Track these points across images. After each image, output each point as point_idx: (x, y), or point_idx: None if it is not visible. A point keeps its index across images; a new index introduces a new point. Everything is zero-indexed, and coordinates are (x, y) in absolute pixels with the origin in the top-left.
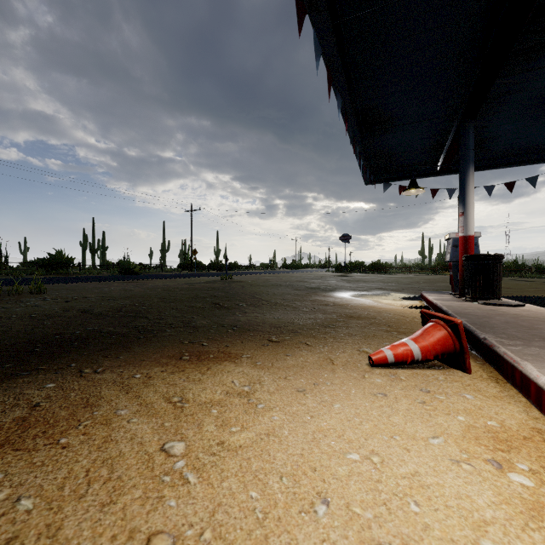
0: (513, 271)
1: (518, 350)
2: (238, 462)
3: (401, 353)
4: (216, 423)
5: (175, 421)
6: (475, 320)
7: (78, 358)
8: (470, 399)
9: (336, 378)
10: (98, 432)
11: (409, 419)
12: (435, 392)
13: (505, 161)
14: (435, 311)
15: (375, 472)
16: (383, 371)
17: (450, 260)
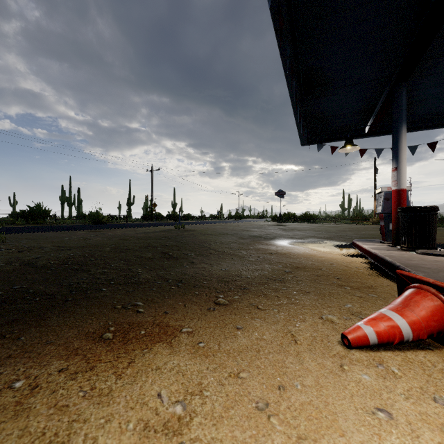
0: None
1: None
2: None
3: (386, 332)
4: None
5: None
6: (434, 275)
7: None
8: None
9: (307, 372)
10: None
11: None
12: None
13: (426, 124)
14: (374, 260)
15: None
16: (364, 356)
17: (381, 211)
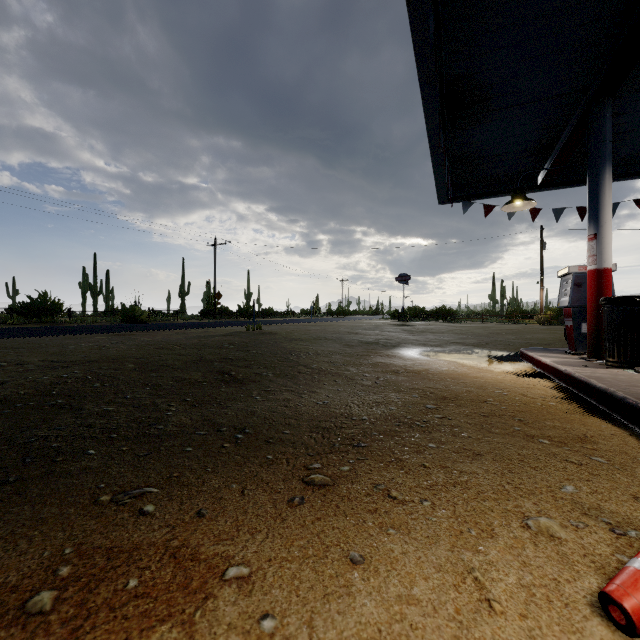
0: None
1: None
2: None
3: None
4: None
5: None
6: None
7: None
8: None
9: None
10: None
11: None
12: None
13: (632, 169)
14: (566, 383)
15: None
16: None
17: (569, 304)
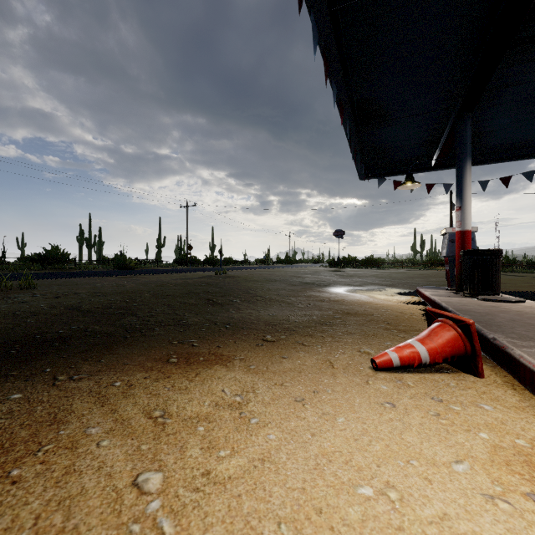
0: (504, 266)
1: (534, 353)
2: (226, 502)
3: (407, 356)
4: (202, 445)
5: (154, 443)
6: (479, 318)
7: (56, 361)
8: (489, 411)
9: (338, 384)
10: (60, 459)
11: (424, 437)
12: (448, 401)
13: (500, 156)
14: (433, 307)
15: (394, 514)
16: (388, 376)
17: (446, 255)
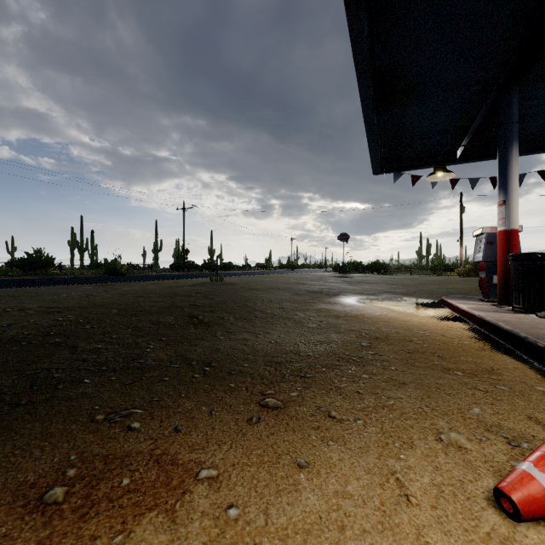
0: None
1: None
2: None
3: None
4: None
5: None
6: None
7: None
8: None
9: None
10: None
11: None
12: None
13: (537, 145)
14: (479, 326)
15: None
16: None
17: (483, 259)
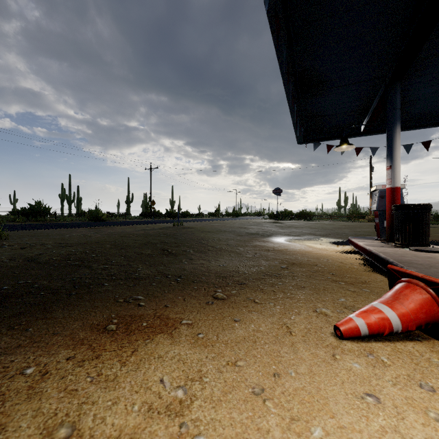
0: None
1: None
2: None
3: (376, 324)
4: None
5: None
6: (425, 271)
7: None
8: None
9: (300, 361)
10: None
11: None
12: None
13: (421, 123)
14: (369, 256)
15: None
16: (355, 347)
17: (376, 209)
